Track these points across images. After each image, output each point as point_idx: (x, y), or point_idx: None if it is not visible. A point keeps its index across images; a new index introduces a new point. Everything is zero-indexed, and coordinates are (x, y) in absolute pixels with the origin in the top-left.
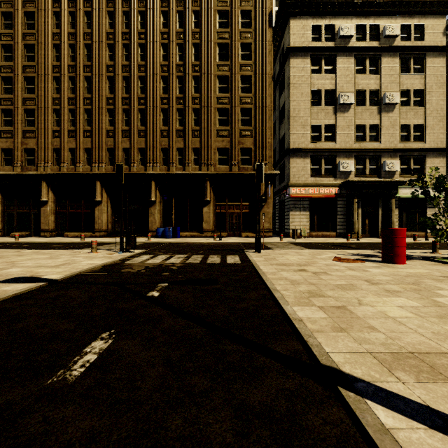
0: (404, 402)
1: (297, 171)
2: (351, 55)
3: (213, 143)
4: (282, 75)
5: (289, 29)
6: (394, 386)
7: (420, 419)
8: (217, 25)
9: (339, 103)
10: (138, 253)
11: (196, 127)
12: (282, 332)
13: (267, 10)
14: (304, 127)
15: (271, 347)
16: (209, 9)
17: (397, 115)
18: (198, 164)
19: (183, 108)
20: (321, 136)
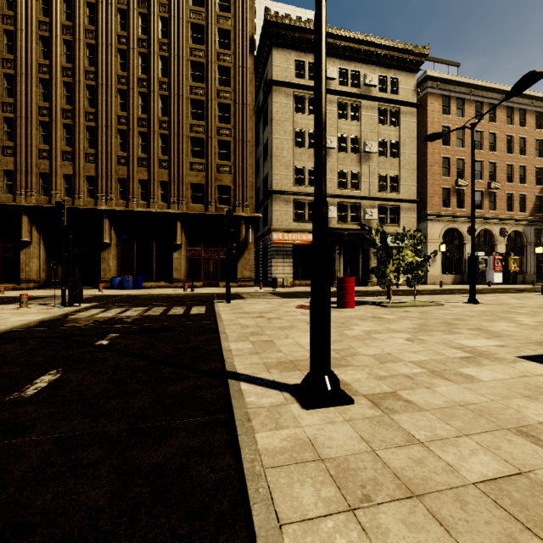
0: (262, 380)
1: (280, 215)
2: (334, 98)
3: (185, 178)
4: (266, 107)
5: (272, 60)
6: (263, 375)
7: (263, 385)
8: (190, 39)
9: None
10: (85, 307)
11: (164, 157)
12: (212, 358)
13: (247, 34)
14: (288, 168)
15: (198, 367)
16: (180, 19)
17: (376, 164)
18: (166, 200)
19: (147, 131)
20: (305, 179)
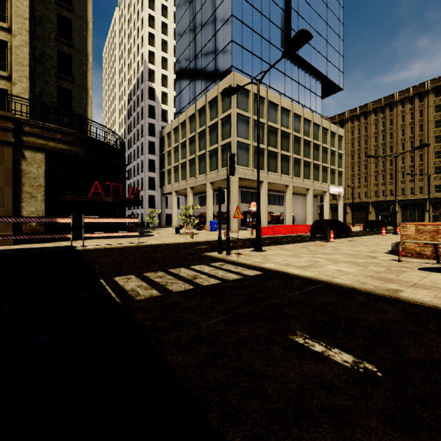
0: None
1: None
2: None
3: (431, 183)
4: None
5: None
6: None
7: None
8: (434, 127)
9: None
10: None
11: (420, 177)
12: None
13: None
14: None
15: None
16: (428, 122)
17: None
18: (422, 193)
19: (413, 169)
20: None
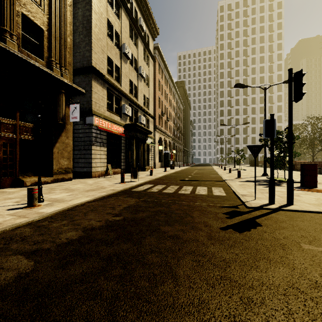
0: None
1: (98, 99)
2: (128, 18)
3: None
4: None
5: None
6: None
7: None
8: None
9: (125, 52)
10: None
11: None
12: None
13: None
14: (103, 53)
15: None
16: None
17: (143, 86)
18: None
19: None
20: (113, 73)
